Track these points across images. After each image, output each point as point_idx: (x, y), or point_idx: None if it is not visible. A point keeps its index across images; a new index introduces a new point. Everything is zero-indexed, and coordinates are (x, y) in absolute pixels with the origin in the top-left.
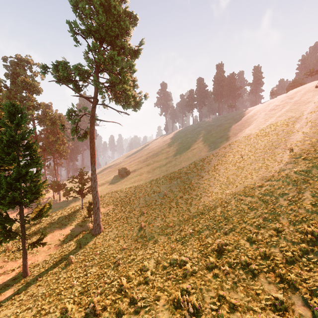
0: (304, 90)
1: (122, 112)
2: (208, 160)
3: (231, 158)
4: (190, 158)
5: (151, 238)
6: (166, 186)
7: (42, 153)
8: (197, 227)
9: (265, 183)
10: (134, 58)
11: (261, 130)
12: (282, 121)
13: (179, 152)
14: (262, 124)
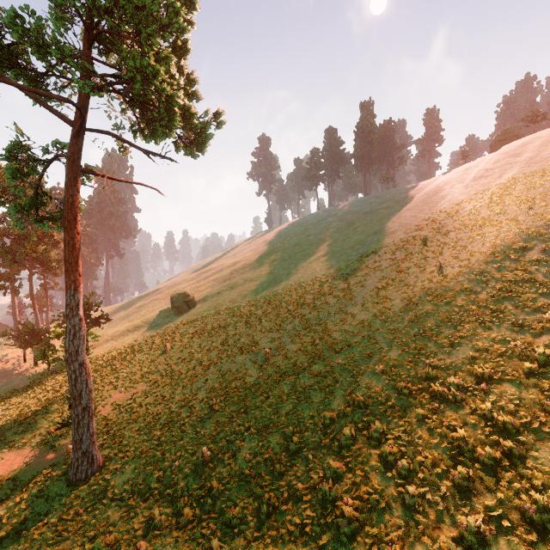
0: (540, 140)
1: (157, 154)
2: (359, 277)
3: (414, 273)
4: (317, 274)
5: (226, 508)
6: (269, 336)
7: (4, 263)
8: (367, 487)
9: (536, 340)
10: (187, 12)
11: (469, 215)
12: (516, 196)
13: (295, 262)
14: (465, 205)
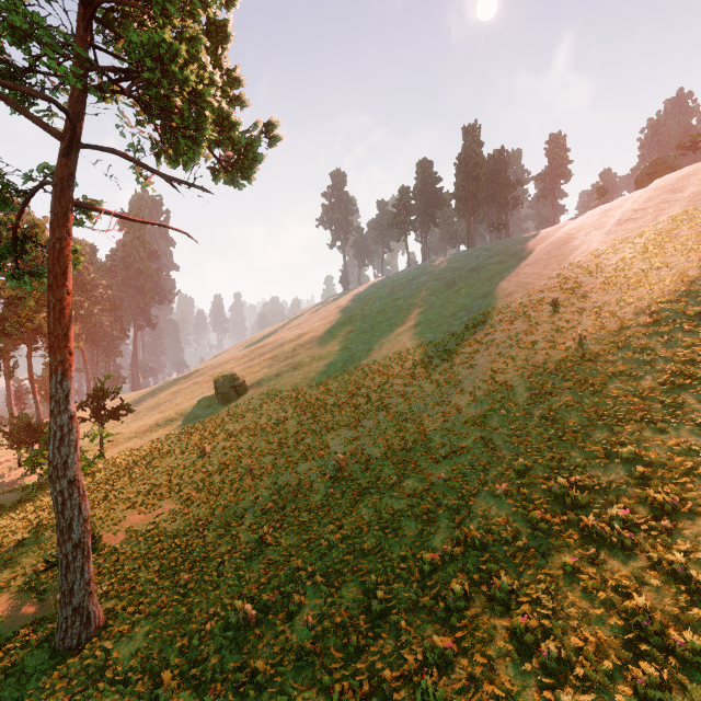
0: None
1: (183, 181)
2: (466, 355)
3: (543, 349)
4: (408, 350)
5: None
6: (343, 436)
7: None
8: (493, 688)
9: None
10: None
11: (616, 270)
12: (682, 244)
13: (378, 335)
14: (608, 257)
